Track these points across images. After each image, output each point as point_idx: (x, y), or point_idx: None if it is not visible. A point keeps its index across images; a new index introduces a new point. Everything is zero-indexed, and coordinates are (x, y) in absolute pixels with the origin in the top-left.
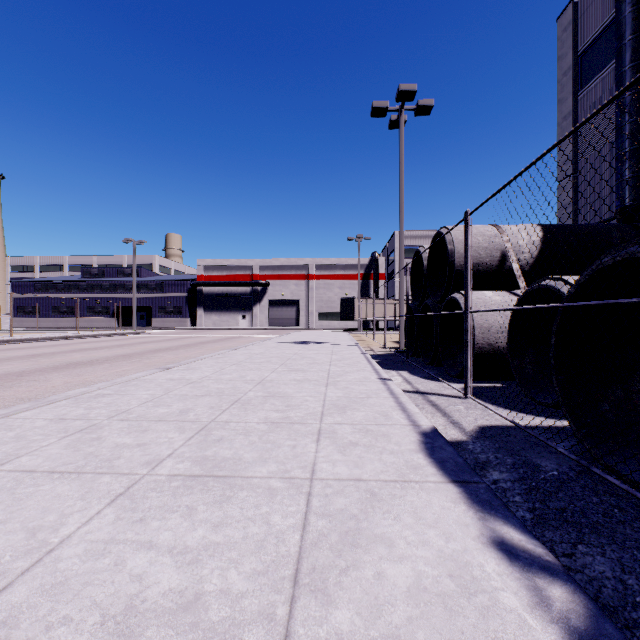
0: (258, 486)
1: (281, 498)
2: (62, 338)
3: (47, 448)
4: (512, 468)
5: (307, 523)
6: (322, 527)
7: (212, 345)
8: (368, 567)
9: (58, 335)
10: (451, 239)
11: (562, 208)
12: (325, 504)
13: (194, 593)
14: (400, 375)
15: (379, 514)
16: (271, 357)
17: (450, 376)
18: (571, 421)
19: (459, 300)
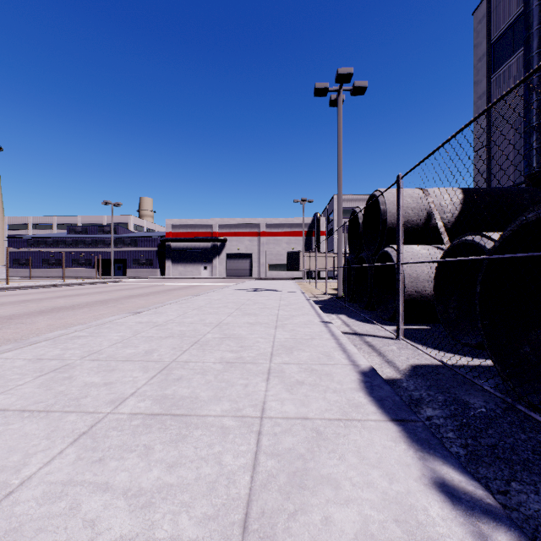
0: (212, 425)
1: (233, 437)
2: (50, 286)
3: (22, 387)
4: (444, 405)
5: (257, 463)
6: (271, 467)
7: (178, 292)
8: (316, 511)
9: (47, 283)
10: (383, 200)
11: (477, 175)
12: (274, 443)
13: (144, 540)
14: (339, 318)
15: (325, 453)
16: (228, 302)
17: (383, 319)
18: (495, 362)
19: (391, 253)
